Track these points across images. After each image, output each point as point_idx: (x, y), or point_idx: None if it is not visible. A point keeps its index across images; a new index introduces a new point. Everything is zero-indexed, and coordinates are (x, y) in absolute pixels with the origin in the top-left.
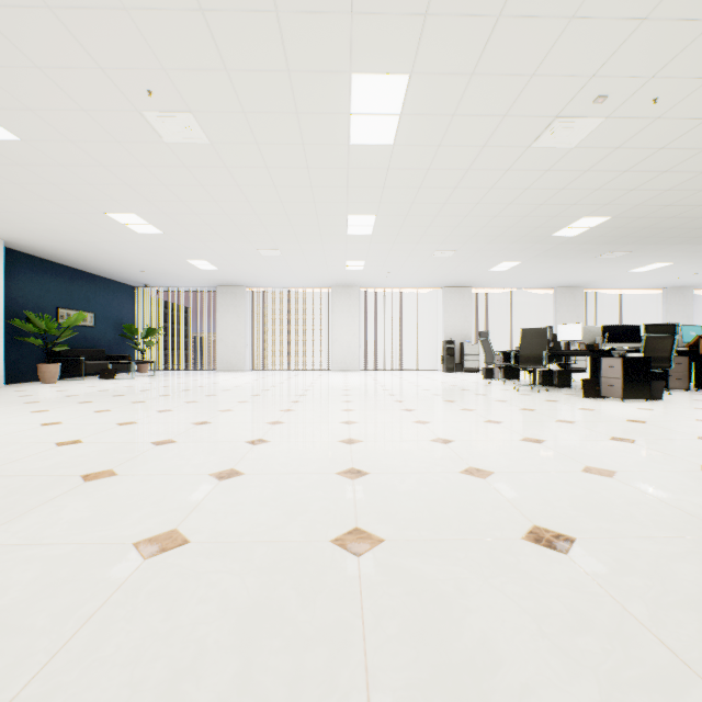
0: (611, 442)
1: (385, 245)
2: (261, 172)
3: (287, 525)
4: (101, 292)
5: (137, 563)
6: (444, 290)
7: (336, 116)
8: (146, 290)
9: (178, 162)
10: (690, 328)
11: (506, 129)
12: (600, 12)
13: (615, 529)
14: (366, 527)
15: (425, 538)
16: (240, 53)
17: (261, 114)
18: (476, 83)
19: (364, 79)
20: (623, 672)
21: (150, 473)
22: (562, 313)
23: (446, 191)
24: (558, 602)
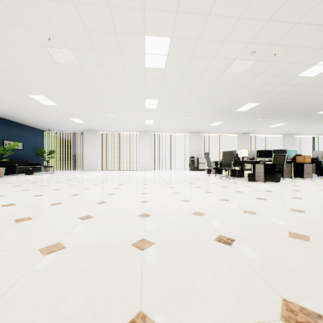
0: (256, 200)
1: (163, 113)
2: (104, 78)
3: (112, 239)
4: (26, 132)
5: (40, 257)
6: (190, 134)
7: (138, 54)
8: (49, 132)
9: (64, 72)
10: (292, 151)
11: (214, 64)
12: (250, 16)
13: (252, 235)
14: (147, 238)
15: (172, 241)
16: (93, 23)
17: (103, 51)
18: (200, 43)
19: (151, 38)
20: (246, 290)
21: (49, 218)
22: (241, 144)
23: (189, 89)
24: (224, 265)
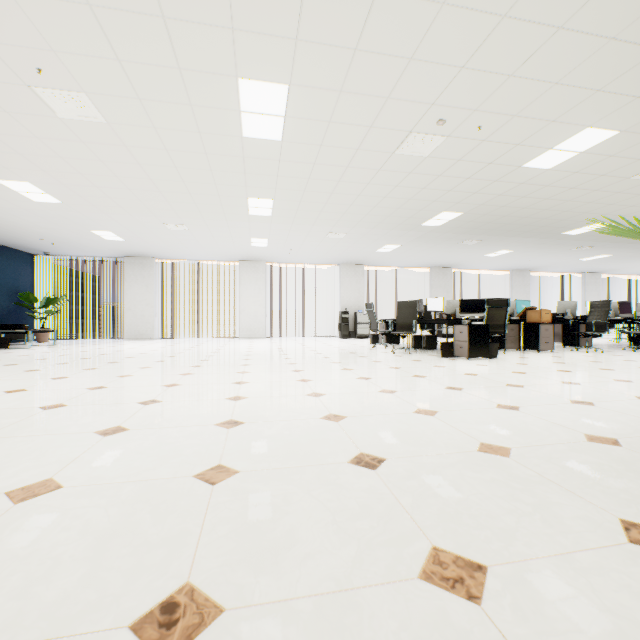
0: (445, 390)
1: (285, 225)
2: (161, 154)
3: (159, 467)
4: None
5: (7, 507)
6: (341, 266)
7: (228, 112)
8: (46, 258)
9: (74, 137)
10: (522, 302)
11: (373, 138)
12: (431, 58)
13: (417, 451)
14: (228, 463)
15: (273, 467)
16: (131, 47)
17: (157, 102)
18: (345, 99)
19: (250, 84)
20: (378, 538)
21: (34, 434)
22: (435, 288)
23: (332, 183)
24: (354, 501)
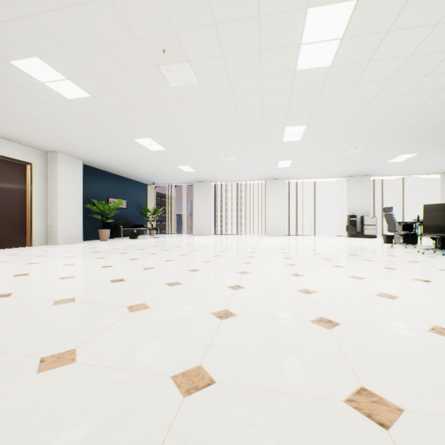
0: None
1: (309, 147)
2: (229, 101)
3: (293, 375)
4: (130, 188)
5: (178, 400)
6: (348, 178)
7: (289, 48)
8: (153, 186)
9: (177, 100)
10: None
11: (434, 37)
12: None
13: None
14: (372, 387)
15: None
16: (226, 7)
17: (234, 55)
18: None
19: (317, 11)
20: None
21: (170, 308)
22: None
23: (366, 100)
24: None
